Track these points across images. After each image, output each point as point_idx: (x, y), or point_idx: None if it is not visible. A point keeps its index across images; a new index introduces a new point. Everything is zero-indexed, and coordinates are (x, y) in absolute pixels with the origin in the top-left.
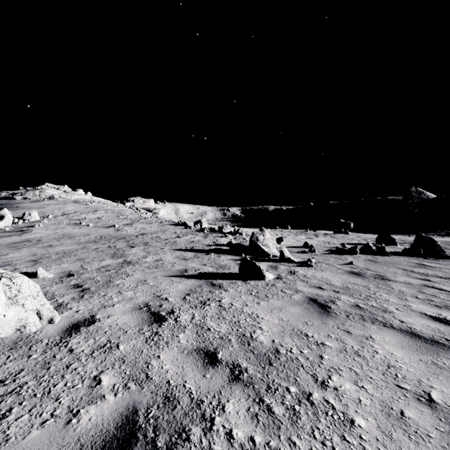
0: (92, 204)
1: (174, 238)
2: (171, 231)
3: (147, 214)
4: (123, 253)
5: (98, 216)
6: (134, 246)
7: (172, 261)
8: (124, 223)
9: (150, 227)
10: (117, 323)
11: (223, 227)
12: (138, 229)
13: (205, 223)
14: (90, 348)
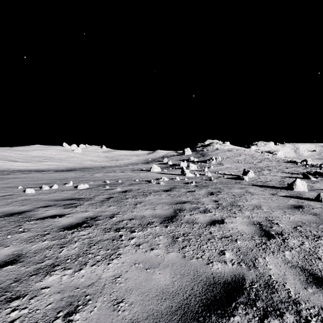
0: (237, 151)
1: (284, 168)
2: (283, 166)
3: (268, 155)
4: (261, 172)
5: (243, 158)
6: (265, 170)
7: (280, 175)
8: (257, 161)
9: (271, 163)
10: (266, 178)
11: (322, 164)
12: (265, 164)
13: (310, 161)
14: (263, 179)
